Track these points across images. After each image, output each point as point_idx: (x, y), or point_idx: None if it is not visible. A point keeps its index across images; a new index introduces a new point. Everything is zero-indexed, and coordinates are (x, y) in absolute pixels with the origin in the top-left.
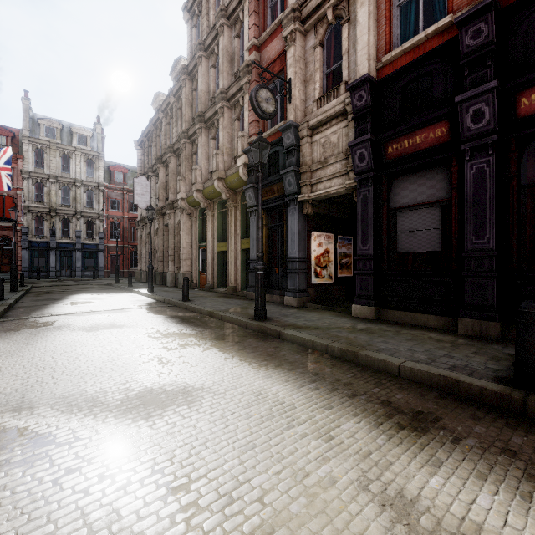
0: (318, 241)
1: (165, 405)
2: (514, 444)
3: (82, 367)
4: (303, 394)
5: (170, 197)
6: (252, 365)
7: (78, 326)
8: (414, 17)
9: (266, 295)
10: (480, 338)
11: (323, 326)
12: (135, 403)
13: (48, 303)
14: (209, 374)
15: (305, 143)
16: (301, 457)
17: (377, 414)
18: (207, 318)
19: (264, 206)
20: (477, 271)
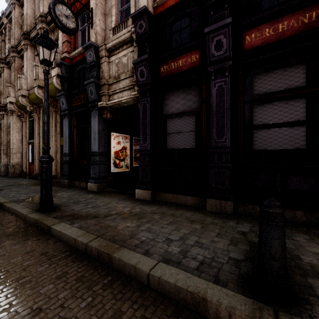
0: (117, 140)
1: None
2: None
3: None
4: None
5: (3, 101)
6: None
7: None
8: None
9: (76, 182)
10: (220, 214)
11: (103, 213)
12: None
13: None
14: None
15: (104, 61)
16: None
17: None
18: None
19: (74, 111)
20: (219, 163)
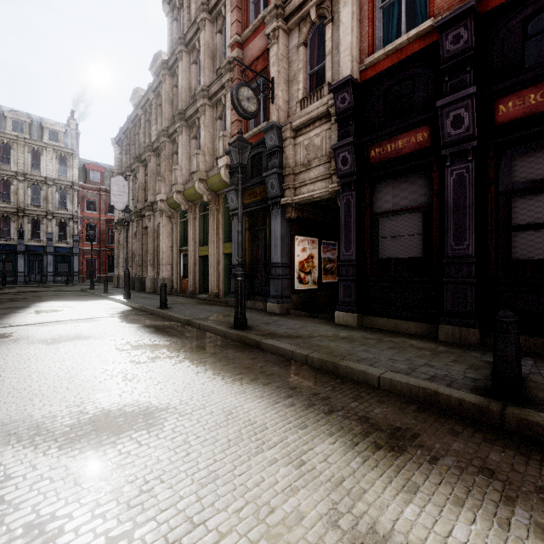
0: (301, 245)
1: (122, 430)
2: (492, 461)
3: (32, 387)
4: (276, 411)
5: (150, 198)
6: (226, 380)
7: (38, 338)
8: (396, 20)
9: (248, 302)
10: (460, 344)
11: (304, 334)
12: (86, 429)
13: (10, 311)
14: (177, 391)
15: (288, 145)
16: (267, 489)
17: (353, 432)
18: (184, 327)
19: (247, 210)
20: (457, 277)
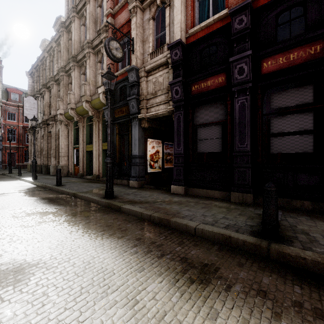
0: (152, 145)
1: None
2: (264, 284)
3: None
4: (123, 259)
5: (53, 113)
6: (91, 236)
7: None
8: (207, 9)
9: (118, 180)
10: (242, 204)
11: (151, 200)
12: None
13: None
14: (50, 248)
15: (143, 81)
16: None
17: (176, 271)
18: (71, 198)
19: (117, 121)
20: (241, 164)
